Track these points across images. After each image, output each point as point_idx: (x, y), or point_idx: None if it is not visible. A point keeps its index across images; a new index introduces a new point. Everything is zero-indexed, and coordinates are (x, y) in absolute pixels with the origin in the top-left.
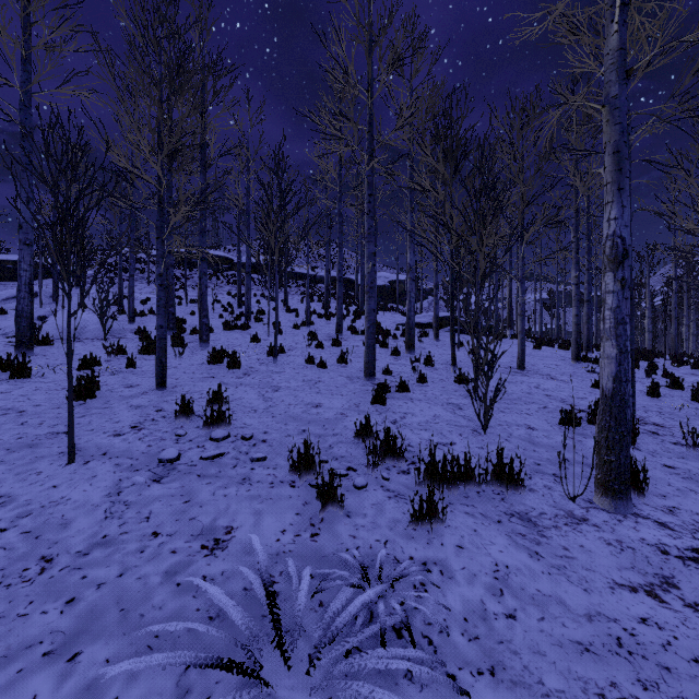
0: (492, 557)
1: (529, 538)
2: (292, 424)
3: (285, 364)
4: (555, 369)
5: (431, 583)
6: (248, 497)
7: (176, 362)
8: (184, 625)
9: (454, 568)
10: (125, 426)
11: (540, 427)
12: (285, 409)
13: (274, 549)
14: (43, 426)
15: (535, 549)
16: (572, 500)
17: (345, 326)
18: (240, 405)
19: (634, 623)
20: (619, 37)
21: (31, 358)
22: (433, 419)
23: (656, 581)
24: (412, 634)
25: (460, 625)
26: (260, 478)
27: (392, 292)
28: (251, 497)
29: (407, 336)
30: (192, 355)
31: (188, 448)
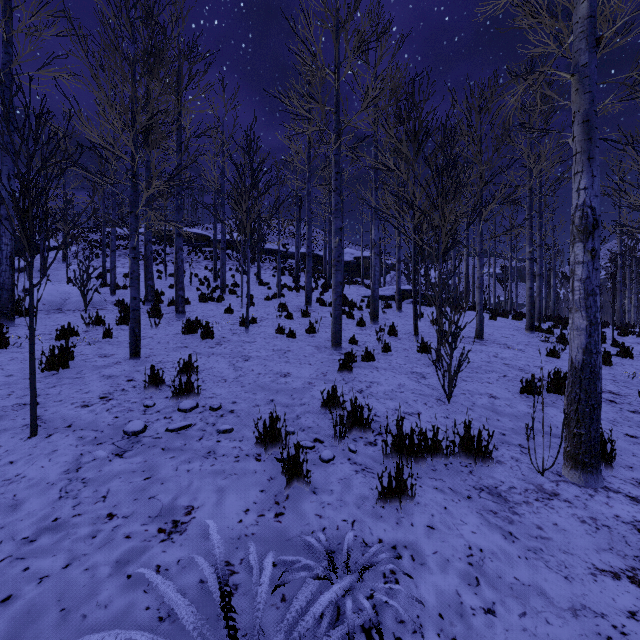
0: (464, 539)
1: (501, 516)
2: (260, 393)
3: (256, 334)
4: (511, 339)
5: (403, 573)
6: (212, 472)
7: (152, 332)
8: (125, 634)
9: (426, 552)
10: (94, 397)
11: (501, 396)
12: (254, 378)
13: (236, 532)
14: (11, 397)
15: (509, 529)
16: (541, 473)
17: (314, 298)
18: (211, 375)
19: (622, 618)
20: (589, 5)
21: (11, 329)
22: (398, 388)
23: (638, 565)
24: (383, 637)
25: (435, 623)
26: (225, 452)
27: (357, 267)
28: (215, 472)
29: (372, 308)
30: (168, 326)
31: (155, 419)
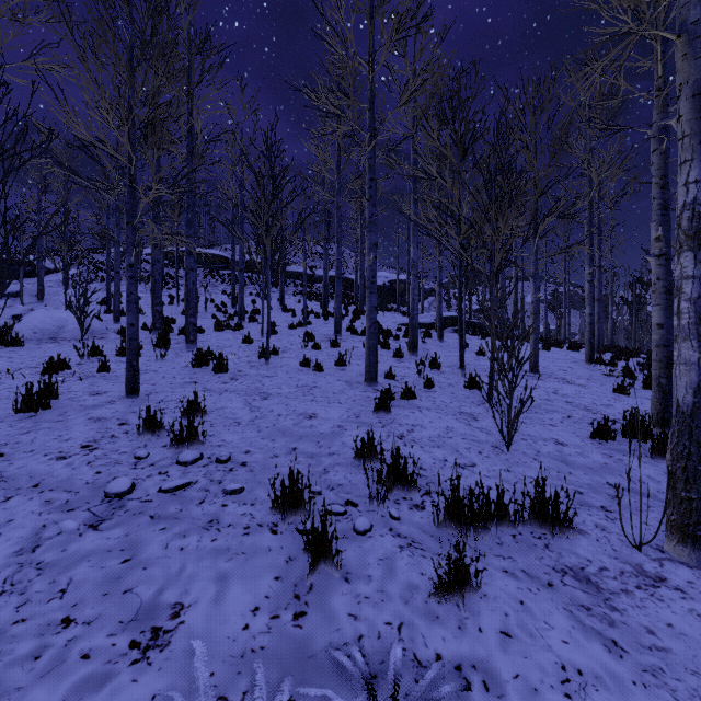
0: (554, 653)
1: (596, 615)
2: (280, 440)
3: (278, 367)
4: (569, 372)
5: None
6: (212, 551)
7: (157, 365)
8: None
9: (503, 676)
10: (74, 445)
11: (569, 442)
12: (274, 420)
13: (238, 646)
14: None
15: (611, 636)
16: (638, 549)
17: (344, 326)
18: (222, 416)
19: None
20: None
21: None
22: (445, 433)
23: None
24: None
25: None
26: (232, 520)
27: (392, 292)
28: (217, 551)
29: (411, 337)
30: (177, 357)
31: (147, 475)
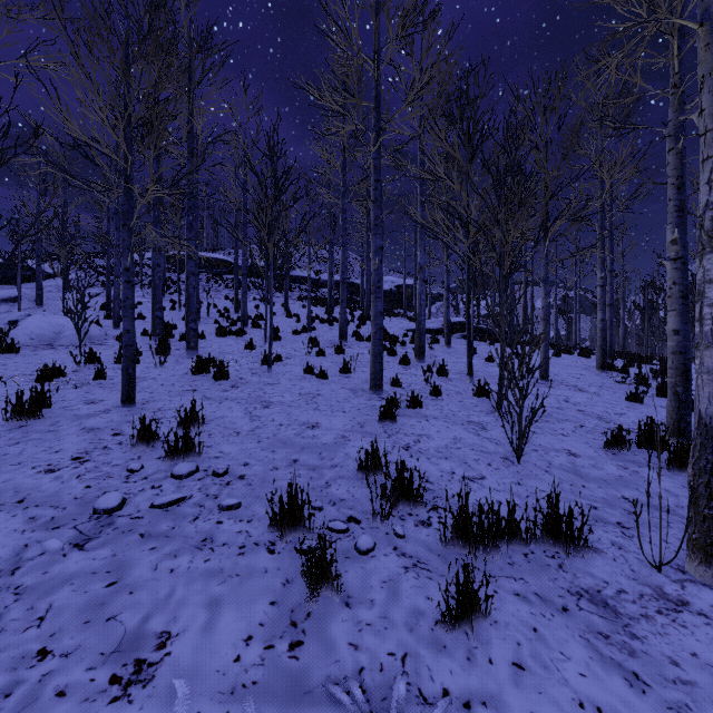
0: (571, 688)
1: (615, 643)
2: (281, 451)
3: (281, 374)
4: (581, 379)
5: None
6: (204, 573)
7: (155, 372)
8: None
9: None
10: (64, 457)
11: (582, 453)
12: (275, 430)
13: (228, 681)
14: None
15: (632, 667)
16: (658, 569)
17: (349, 331)
18: (221, 426)
19: None
20: None
21: None
22: (453, 444)
23: None
24: None
25: None
26: (227, 539)
27: (399, 297)
28: (209, 573)
29: (418, 343)
30: (177, 364)
31: (139, 489)
